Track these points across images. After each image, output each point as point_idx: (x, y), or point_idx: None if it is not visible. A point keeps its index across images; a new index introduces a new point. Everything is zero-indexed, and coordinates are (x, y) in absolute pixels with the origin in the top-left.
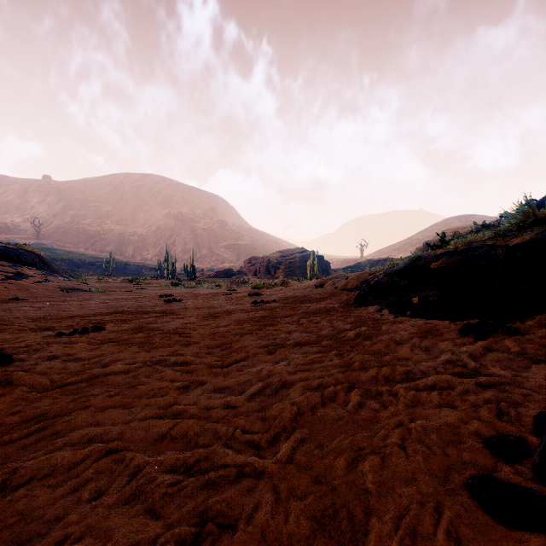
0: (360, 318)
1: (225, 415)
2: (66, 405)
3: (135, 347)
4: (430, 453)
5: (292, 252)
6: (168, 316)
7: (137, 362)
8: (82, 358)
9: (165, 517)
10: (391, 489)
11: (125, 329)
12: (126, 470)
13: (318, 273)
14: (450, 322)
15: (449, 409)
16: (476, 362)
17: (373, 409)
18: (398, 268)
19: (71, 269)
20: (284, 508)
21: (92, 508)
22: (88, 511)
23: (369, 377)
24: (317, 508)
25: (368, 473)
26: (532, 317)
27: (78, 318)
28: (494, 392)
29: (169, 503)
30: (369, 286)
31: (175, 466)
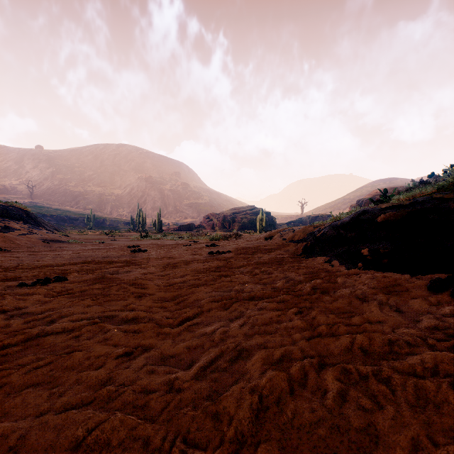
0: (311, 269)
1: (166, 405)
2: None
3: (88, 300)
4: None
5: (244, 209)
6: (130, 266)
7: (86, 318)
8: (30, 313)
9: None
10: None
11: (86, 279)
12: None
13: (266, 227)
14: (410, 276)
15: None
16: None
17: (363, 408)
18: (344, 221)
19: (58, 223)
20: None
21: None
22: None
23: (343, 348)
24: None
25: None
26: None
27: (47, 268)
28: None
29: None
30: (316, 238)
31: None
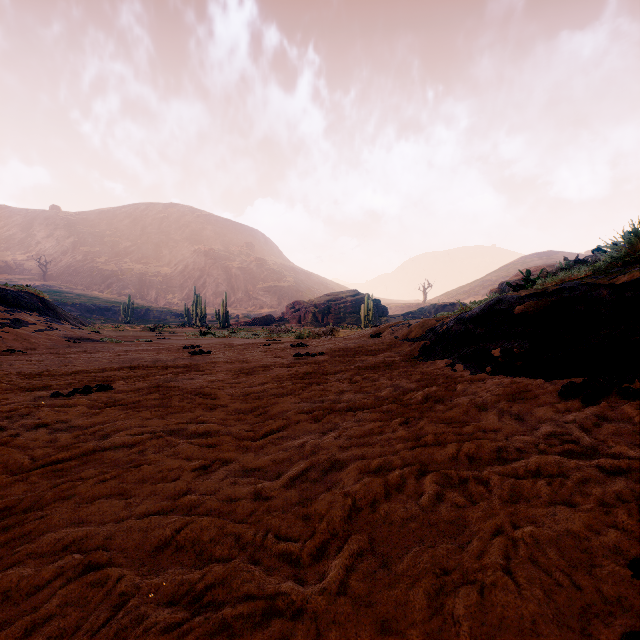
0: (428, 375)
1: (254, 511)
2: (44, 493)
3: (146, 412)
4: (552, 583)
5: (343, 296)
6: (192, 372)
7: (147, 431)
8: (77, 427)
9: None
10: None
11: (138, 389)
12: (107, 600)
13: (374, 320)
14: (544, 381)
15: (567, 509)
16: (590, 436)
17: (457, 505)
18: (473, 313)
19: (82, 315)
20: None
21: None
22: None
23: (448, 456)
24: None
25: (463, 619)
26: None
27: (82, 374)
28: (627, 482)
29: None
30: (437, 335)
31: (177, 594)
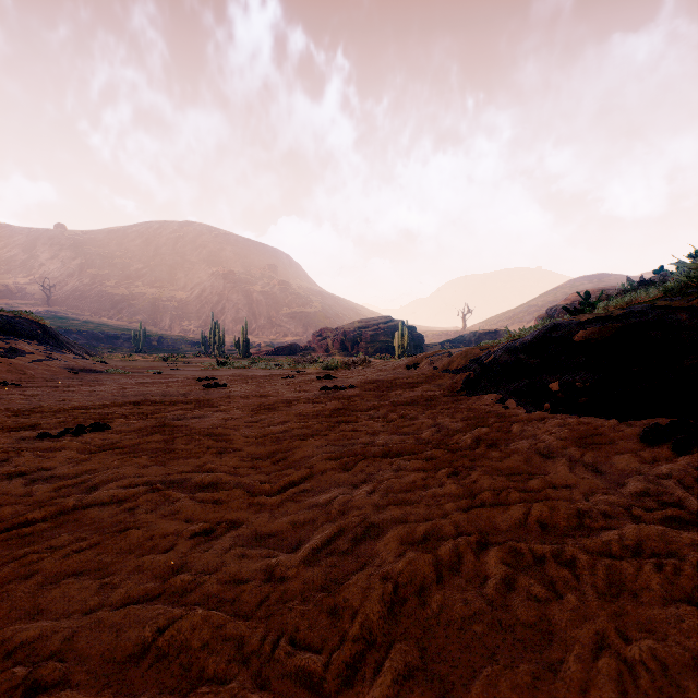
0: (475, 413)
1: (265, 598)
2: None
3: (144, 458)
4: None
5: (374, 322)
6: (203, 409)
7: (142, 483)
8: (61, 476)
9: None
10: None
11: (139, 428)
12: None
13: (409, 349)
14: (618, 422)
15: (697, 612)
16: (694, 496)
17: (536, 598)
18: (525, 341)
19: (89, 343)
20: None
21: None
22: None
23: (513, 522)
24: None
25: None
26: None
27: (78, 411)
28: None
29: None
30: (483, 366)
31: None
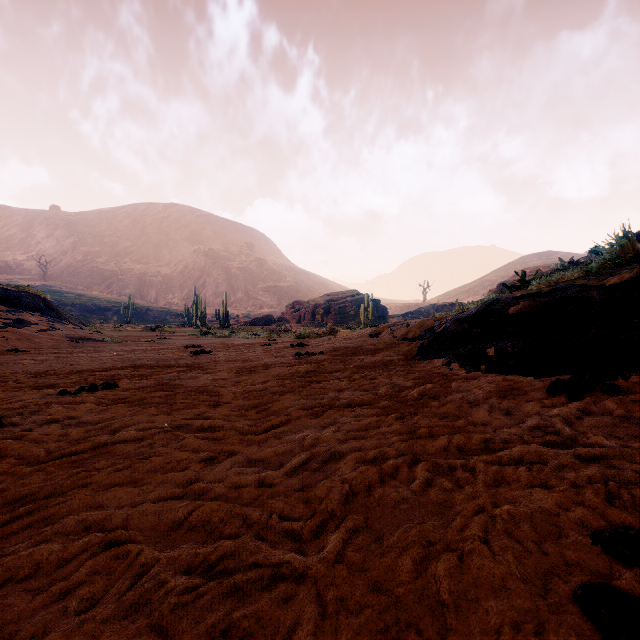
0: (424, 373)
1: (259, 496)
2: (62, 482)
3: (152, 409)
4: (522, 550)
5: (342, 296)
6: (194, 371)
7: (154, 427)
8: (87, 422)
9: (174, 638)
10: (474, 601)
11: (142, 387)
12: (130, 570)
13: (373, 320)
14: (534, 379)
15: (543, 491)
16: (571, 428)
17: (445, 489)
18: (470, 313)
19: (83, 315)
20: (332, 626)
21: (80, 623)
22: (74, 628)
23: (439, 447)
24: (376, 629)
25: (443, 578)
26: (638, 373)
27: (87, 373)
28: (598, 467)
29: (181, 618)
30: (435, 335)
31: (192, 564)
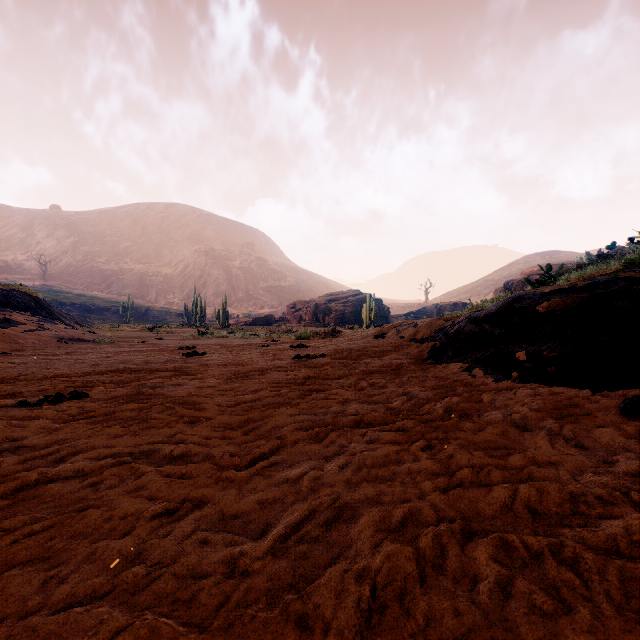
0: (443, 381)
1: (225, 599)
2: None
3: (116, 427)
4: None
5: (344, 295)
6: (181, 377)
7: (111, 454)
8: (30, 447)
9: None
10: None
11: (116, 396)
12: None
13: (375, 320)
14: (591, 392)
15: None
16: None
17: (540, 611)
18: (489, 312)
19: (81, 315)
20: None
21: None
22: None
23: (499, 506)
24: None
25: None
26: None
27: (61, 379)
28: None
29: None
30: (448, 336)
31: None
